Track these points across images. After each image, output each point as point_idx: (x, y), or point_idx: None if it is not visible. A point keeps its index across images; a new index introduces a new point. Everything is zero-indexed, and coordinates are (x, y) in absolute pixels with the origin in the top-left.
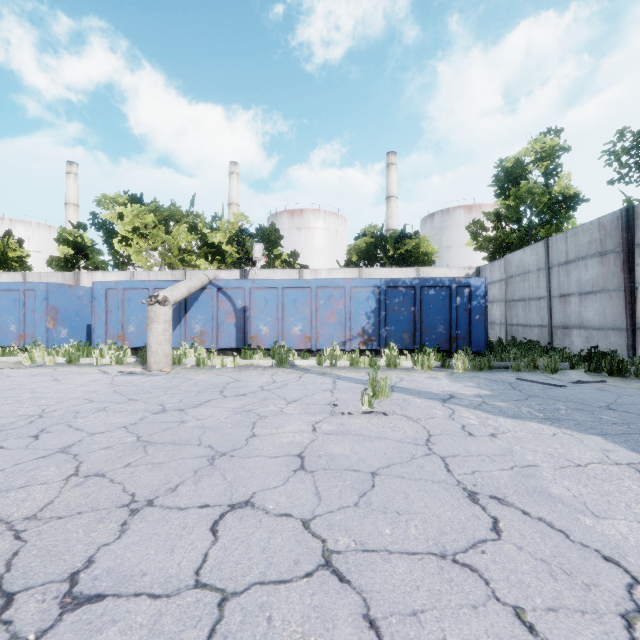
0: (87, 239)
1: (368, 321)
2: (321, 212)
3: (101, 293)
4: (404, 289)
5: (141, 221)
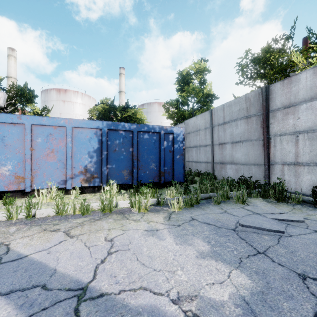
0: None
1: (90, 160)
2: (79, 93)
3: None
4: (124, 132)
5: None
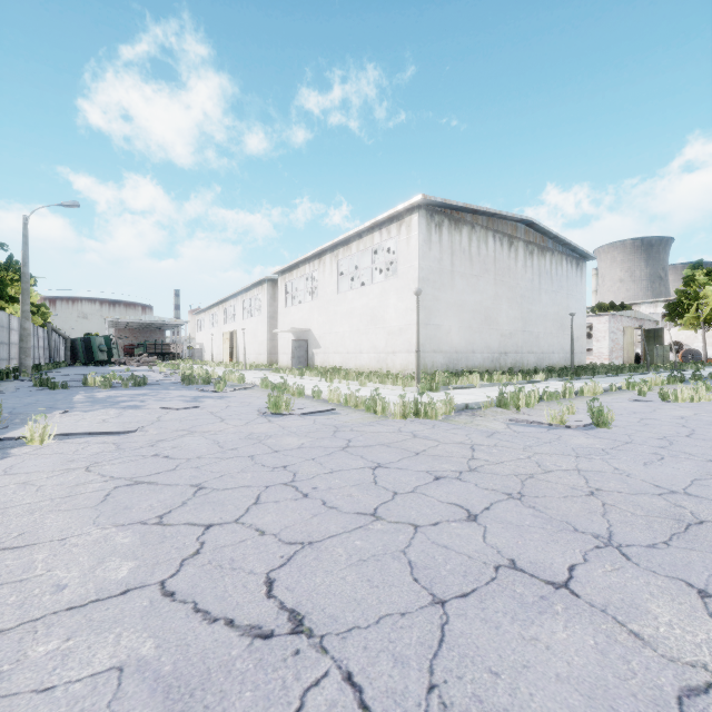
0: None
1: None
2: None
3: None
4: None
5: None
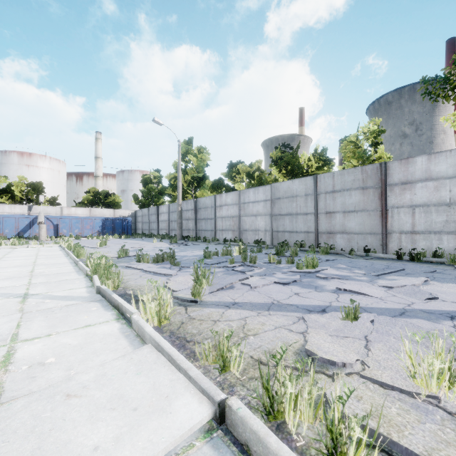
0: None
1: (100, 228)
2: (47, 157)
3: None
4: (110, 220)
5: None
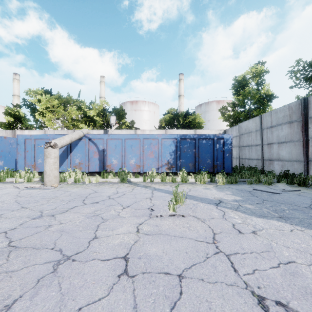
0: (21, 113)
1: (170, 157)
2: (146, 102)
3: (22, 141)
4: (189, 140)
5: (50, 103)
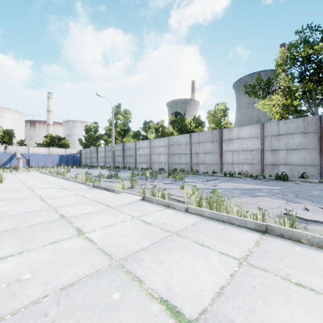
0: None
1: (58, 162)
2: (11, 110)
3: None
4: (65, 156)
5: None
